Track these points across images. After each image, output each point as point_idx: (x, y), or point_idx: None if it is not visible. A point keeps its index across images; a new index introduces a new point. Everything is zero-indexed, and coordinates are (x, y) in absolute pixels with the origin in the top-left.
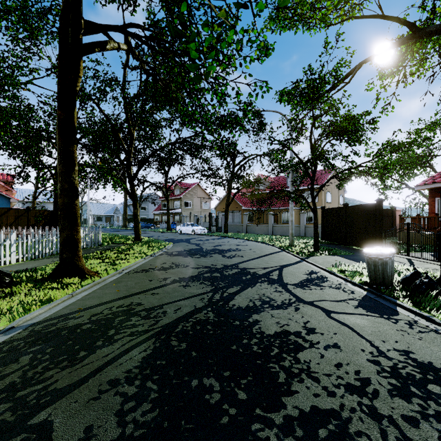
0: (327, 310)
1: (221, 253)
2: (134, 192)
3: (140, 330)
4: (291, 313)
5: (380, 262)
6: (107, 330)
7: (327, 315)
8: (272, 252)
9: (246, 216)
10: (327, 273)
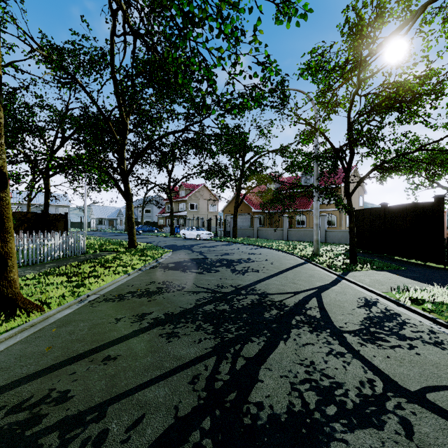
0: None
1: (230, 266)
2: (127, 191)
3: None
4: (402, 447)
5: None
6: None
7: None
8: (295, 264)
9: (257, 218)
10: (392, 303)
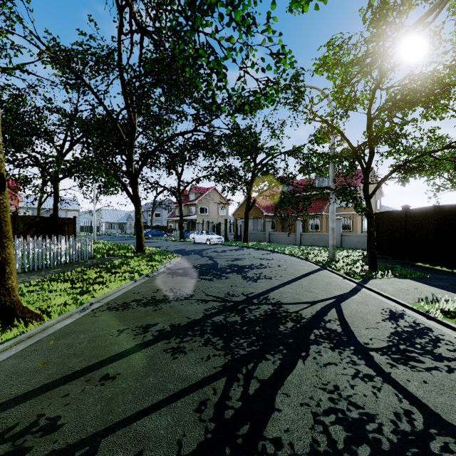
0: None
1: (241, 273)
2: (136, 194)
3: None
4: None
5: None
6: None
7: None
8: (310, 271)
9: (269, 222)
10: (420, 316)
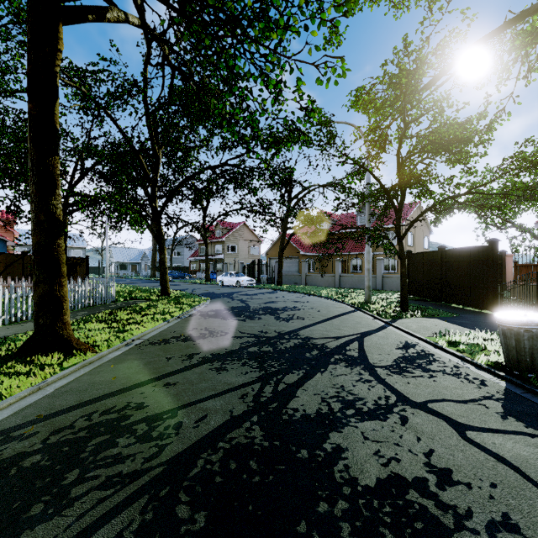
0: (457, 422)
1: (274, 314)
2: (160, 232)
3: (125, 471)
4: (395, 429)
5: (526, 335)
6: (66, 471)
7: (461, 434)
8: (343, 312)
9: (305, 263)
10: (430, 346)
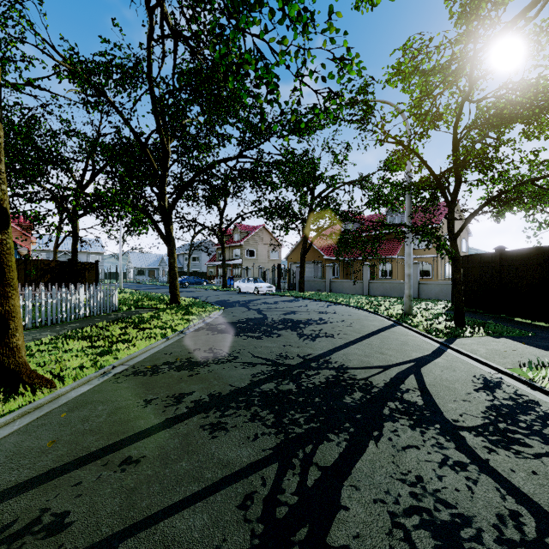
0: None
1: (296, 329)
2: (169, 234)
3: None
4: None
5: None
6: None
7: None
8: (381, 327)
9: (330, 268)
10: (523, 385)
